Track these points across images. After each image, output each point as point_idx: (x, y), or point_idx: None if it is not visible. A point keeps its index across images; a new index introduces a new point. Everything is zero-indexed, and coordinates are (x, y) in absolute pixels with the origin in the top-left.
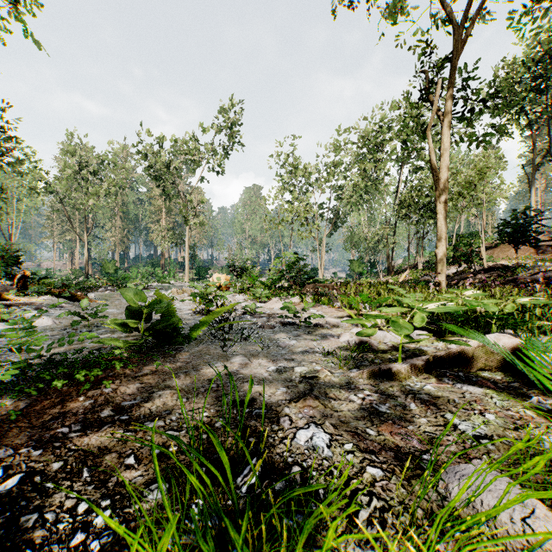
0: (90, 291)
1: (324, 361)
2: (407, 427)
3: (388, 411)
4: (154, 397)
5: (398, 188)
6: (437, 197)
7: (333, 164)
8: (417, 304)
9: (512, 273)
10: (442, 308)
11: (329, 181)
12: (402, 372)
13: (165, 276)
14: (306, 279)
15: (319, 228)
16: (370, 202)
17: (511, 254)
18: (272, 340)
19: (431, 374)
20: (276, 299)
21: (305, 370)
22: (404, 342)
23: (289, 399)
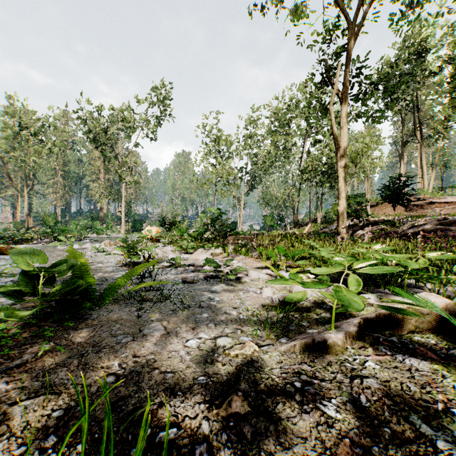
0: (25, 243)
1: (250, 327)
2: (371, 449)
3: (338, 416)
4: (16, 412)
5: (301, 157)
6: (339, 162)
7: (250, 135)
8: (347, 263)
9: (392, 227)
10: (377, 269)
11: (246, 149)
12: (337, 343)
13: (103, 228)
14: (228, 232)
15: (239, 188)
16: (280, 168)
17: (388, 211)
18: (195, 298)
19: (365, 341)
20: (201, 250)
21: (229, 343)
22: (340, 310)
23: (209, 400)
